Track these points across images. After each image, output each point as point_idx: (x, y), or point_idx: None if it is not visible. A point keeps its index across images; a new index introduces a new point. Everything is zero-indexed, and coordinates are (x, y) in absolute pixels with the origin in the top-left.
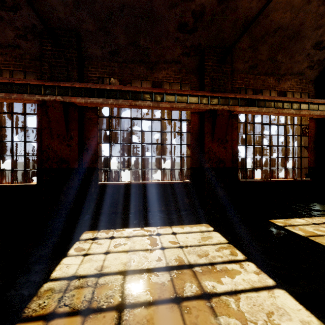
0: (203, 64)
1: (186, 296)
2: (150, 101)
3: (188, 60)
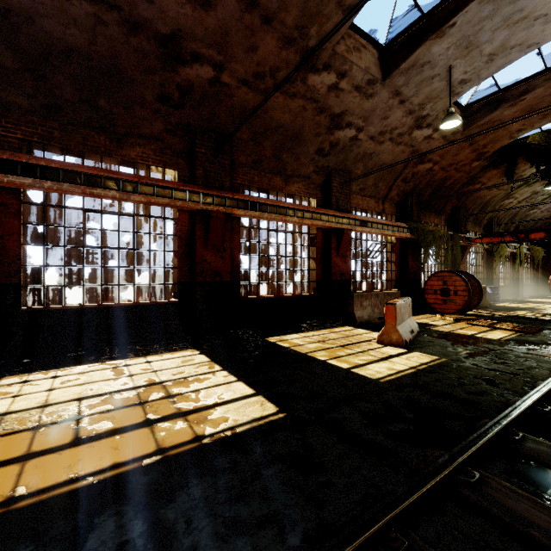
0: (195, 150)
1: (151, 400)
2: (116, 191)
3: (174, 140)
